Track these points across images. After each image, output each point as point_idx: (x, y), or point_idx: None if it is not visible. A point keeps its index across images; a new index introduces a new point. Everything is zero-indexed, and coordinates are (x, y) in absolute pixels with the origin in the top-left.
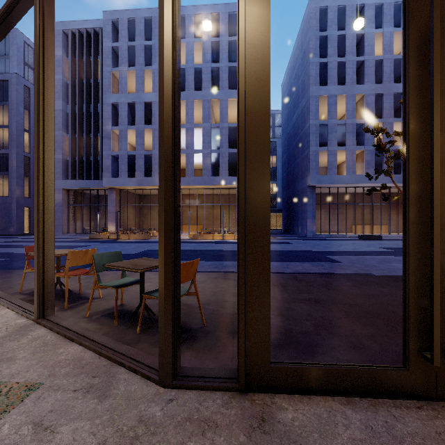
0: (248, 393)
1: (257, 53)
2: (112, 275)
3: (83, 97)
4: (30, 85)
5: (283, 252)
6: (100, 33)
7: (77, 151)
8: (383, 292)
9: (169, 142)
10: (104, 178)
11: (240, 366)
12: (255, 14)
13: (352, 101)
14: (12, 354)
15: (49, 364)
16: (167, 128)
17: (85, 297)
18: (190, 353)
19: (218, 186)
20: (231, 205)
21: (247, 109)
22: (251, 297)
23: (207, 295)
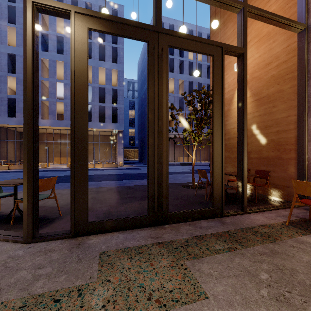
0: (76, 237)
1: (81, 74)
2: None
3: None
4: None
5: (133, 174)
6: None
7: None
8: (169, 190)
9: (30, 113)
10: None
11: (71, 225)
12: (80, 55)
13: (177, 83)
14: None
15: None
16: (29, 105)
17: None
18: (47, 228)
19: (91, 129)
20: (102, 143)
21: (76, 100)
22: (78, 191)
23: (68, 201)
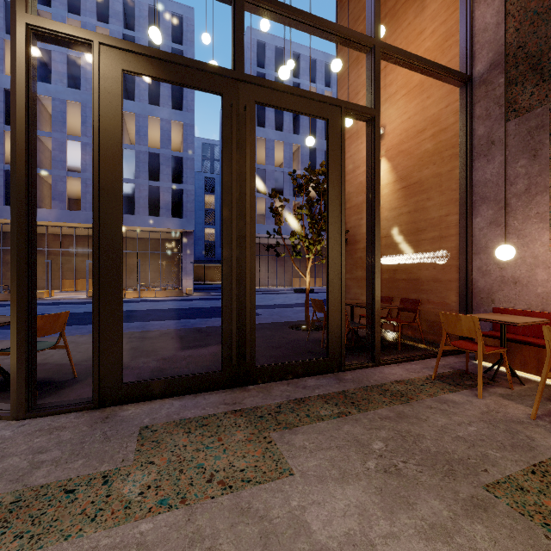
0: (102, 408)
1: (111, 144)
2: None
3: None
4: None
5: (209, 308)
6: None
7: None
8: (266, 334)
9: (22, 206)
10: None
11: (94, 389)
12: (109, 114)
13: (289, 149)
14: None
15: None
16: (21, 193)
17: None
18: (52, 397)
19: (134, 228)
20: (154, 253)
21: (101, 186)
22: (105, 334)
23: (89, 353)
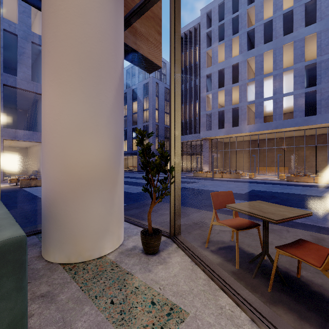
0: None
1: None
2: (289, 235)
3: (187, 78)
4: (158, 81)
5: None
6: (198, 27)
7: (183, 116)
8: None
9: None
10: (201, 132)
11: None
12: None
13: None
14: None
15: None
16: None
17: None
18: None
19: (313, 126)
20: (326, 145)
21: None
22: None
23: None
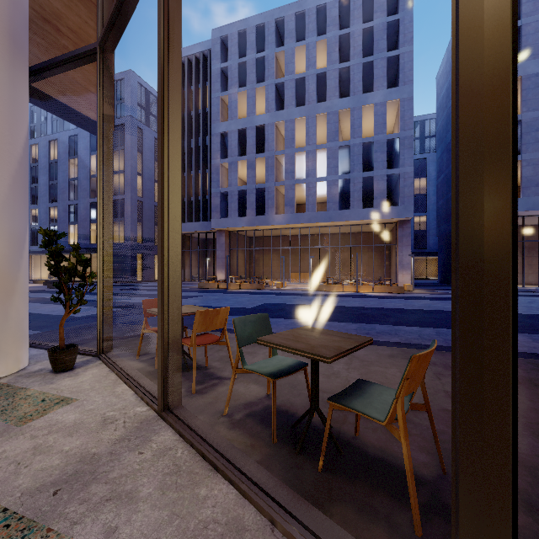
0: None
1: None
2: None
3: (192, 131)
4: (142, 126)
5: None
6: (208, 55)
7: (186, 191)
8: None
9: (500, 46)
10: (213, 219)
11: None
12: None
13: None
14: (133, 483)
15: (190, 529)
16: (495, 6)
17: (214, 375)
18: None
19: (348, 222)
20: (364, 247)
21: None
22: None
23: None
